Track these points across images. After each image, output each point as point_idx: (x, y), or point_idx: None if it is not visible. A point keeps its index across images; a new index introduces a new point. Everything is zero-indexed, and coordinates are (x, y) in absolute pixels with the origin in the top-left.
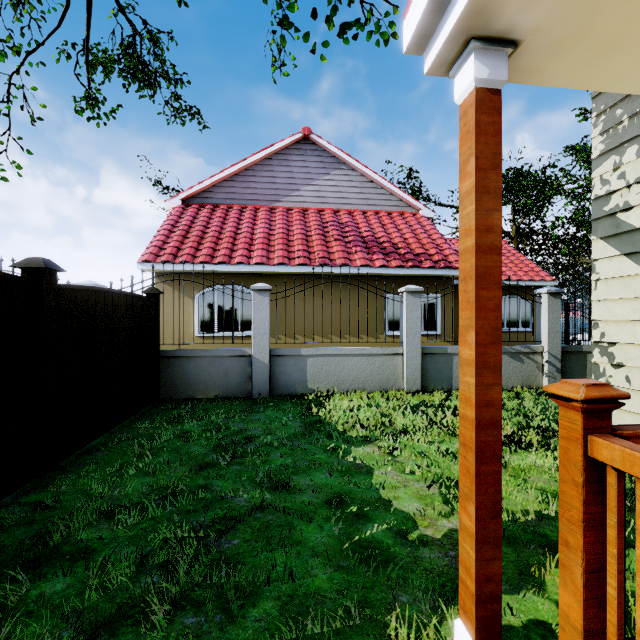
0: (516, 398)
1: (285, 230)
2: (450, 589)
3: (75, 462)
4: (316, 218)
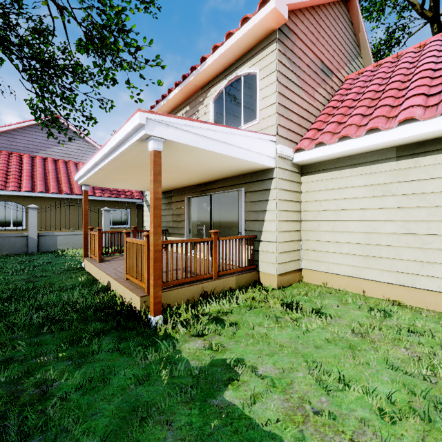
0: None
1: (43, 172)
2: None
3: None
4: (64, 166)
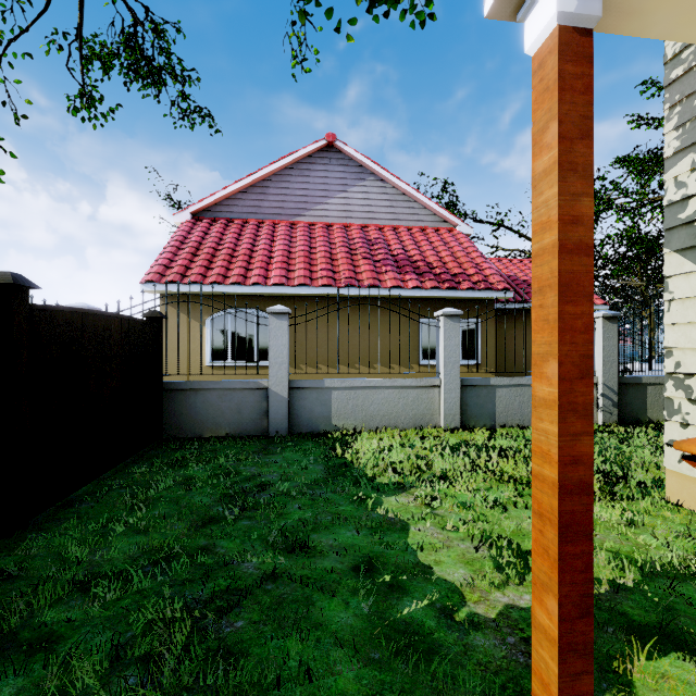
0: None
1: (307, 247)
2: (512, 693)
3: (53, 516)
4: (342, 234)
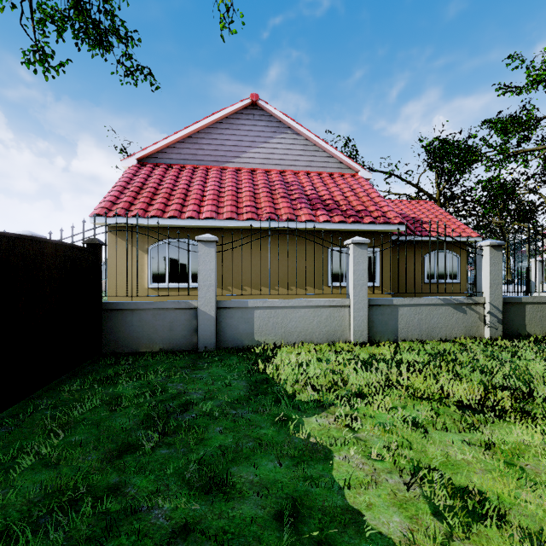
0: (466, 351)
1: (234, 188)
2: None
3: None
4: (263, 177)
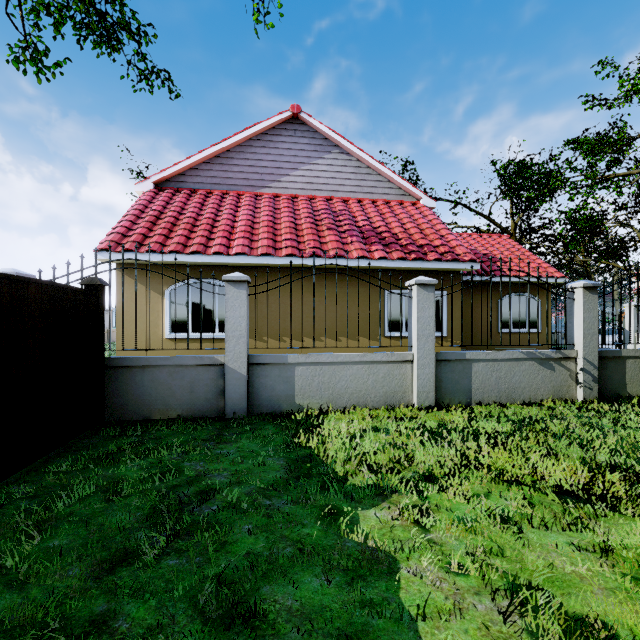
0: (558, 418)
1: (271, 218)
2: None
3: None
4: (306, 205)
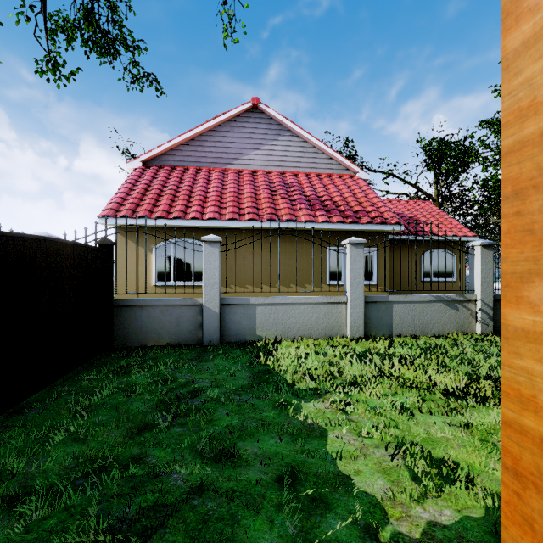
0: (456, 345)
1: (236, 189)
2: None
3: (2, 424)
4: (264, 179)
